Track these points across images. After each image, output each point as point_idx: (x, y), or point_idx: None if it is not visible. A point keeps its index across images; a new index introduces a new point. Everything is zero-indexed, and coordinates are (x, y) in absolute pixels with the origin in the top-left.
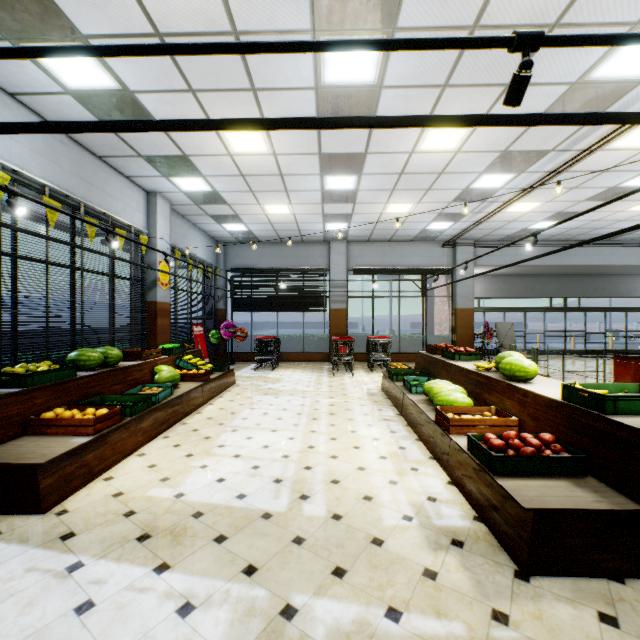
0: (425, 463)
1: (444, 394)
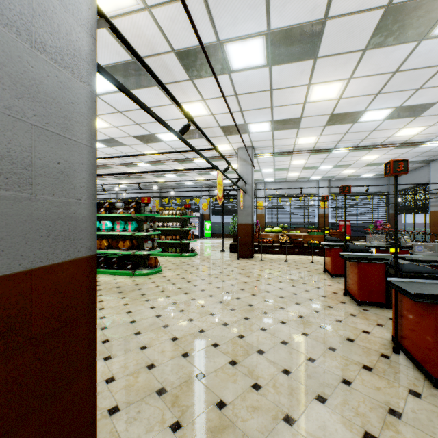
0: None
1: None
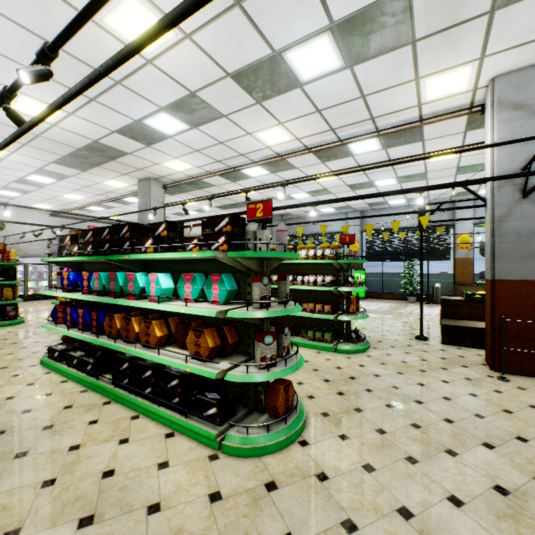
0: None
1: None
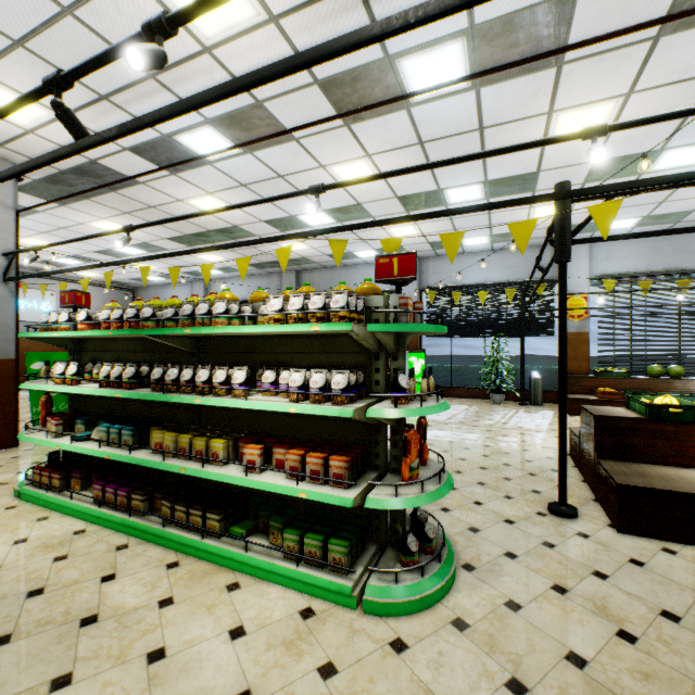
0: None
1: None
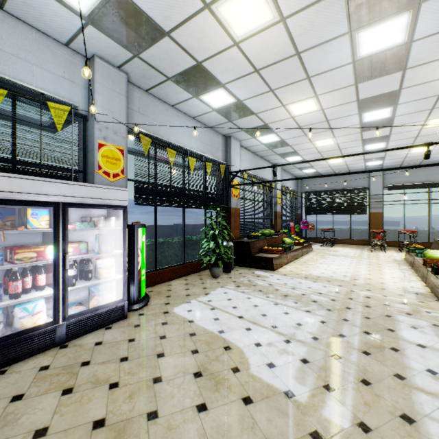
0: (415, 281)
1: (430, 254)
